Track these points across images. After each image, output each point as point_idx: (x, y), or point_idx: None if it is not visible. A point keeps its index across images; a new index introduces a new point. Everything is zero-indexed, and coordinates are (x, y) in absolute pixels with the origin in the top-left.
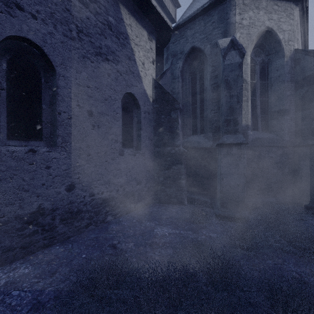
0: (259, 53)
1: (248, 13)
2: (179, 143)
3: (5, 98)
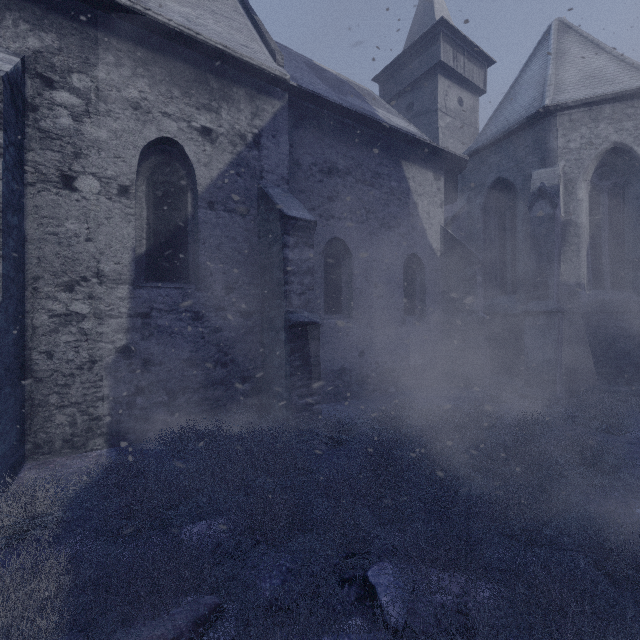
0: (607, 174)
1: (578, 132)
2: (477, 308)
3: (323, 284)
